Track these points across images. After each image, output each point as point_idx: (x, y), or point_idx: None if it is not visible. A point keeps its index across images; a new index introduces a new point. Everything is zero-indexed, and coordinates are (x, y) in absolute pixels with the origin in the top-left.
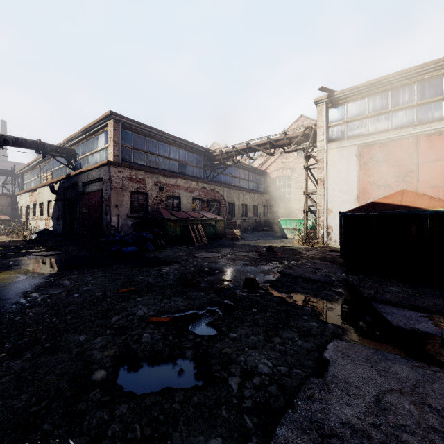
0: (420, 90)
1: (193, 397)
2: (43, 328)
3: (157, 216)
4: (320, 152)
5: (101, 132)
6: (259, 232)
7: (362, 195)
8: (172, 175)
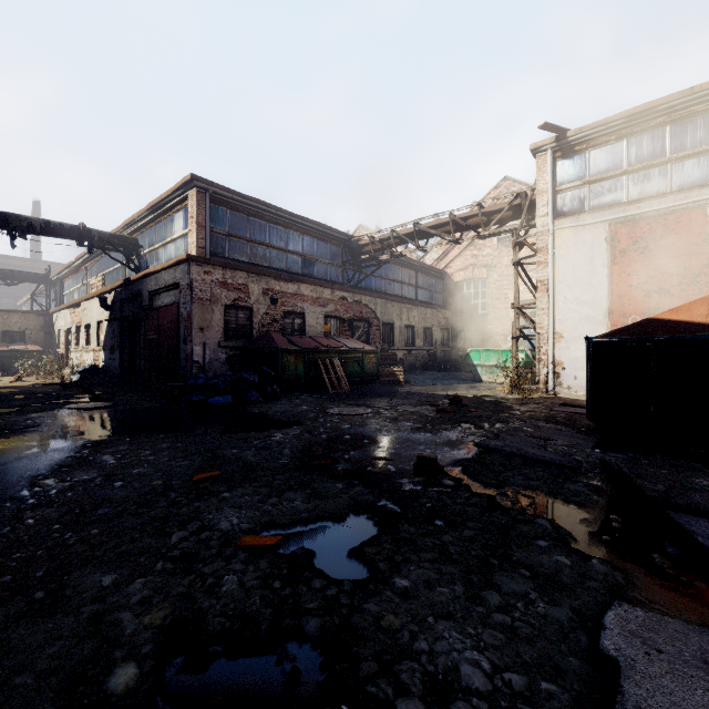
0: None
1: None
2: (43, 553)
3: (267, 346)
4: (542, 236)
5: (178, 210)
6: (435, 372)
7: (617, 308)
8: (291, 279)
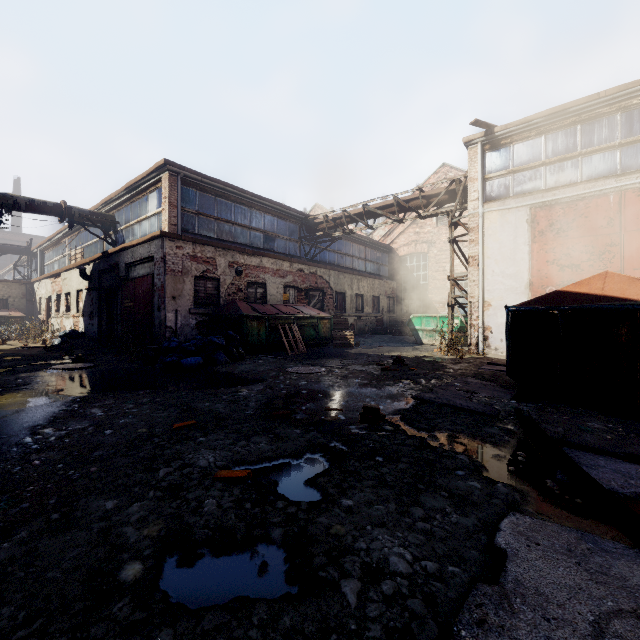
0: (625, 122)
1: (283, 617)
2: (53, 486)
3: (233, 312)
4: (473, 218)
5: (152, 191)
6: (382, 336)
7: (537, 280)
8: (254, 253)
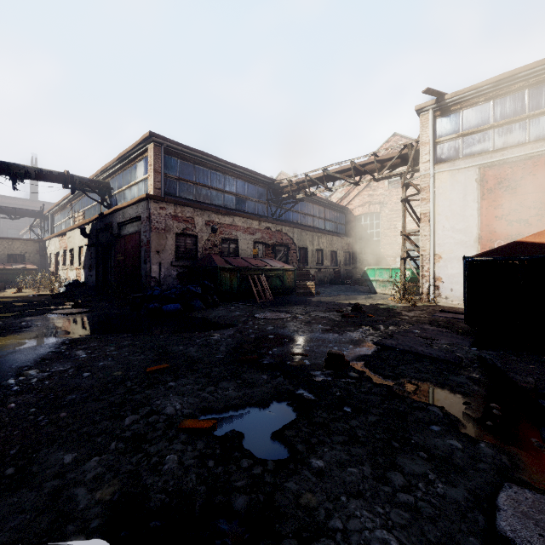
0: None
1: None
2: (19, 433)
3: (209, 265)
4: (425, 178)
5: (140, 160)
6: (339, 285)
7: (485, 234)
8: (227, 213)
